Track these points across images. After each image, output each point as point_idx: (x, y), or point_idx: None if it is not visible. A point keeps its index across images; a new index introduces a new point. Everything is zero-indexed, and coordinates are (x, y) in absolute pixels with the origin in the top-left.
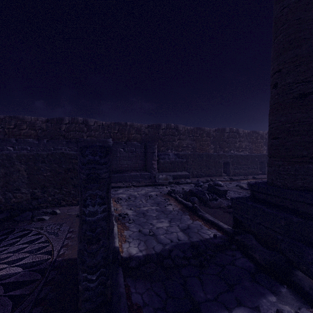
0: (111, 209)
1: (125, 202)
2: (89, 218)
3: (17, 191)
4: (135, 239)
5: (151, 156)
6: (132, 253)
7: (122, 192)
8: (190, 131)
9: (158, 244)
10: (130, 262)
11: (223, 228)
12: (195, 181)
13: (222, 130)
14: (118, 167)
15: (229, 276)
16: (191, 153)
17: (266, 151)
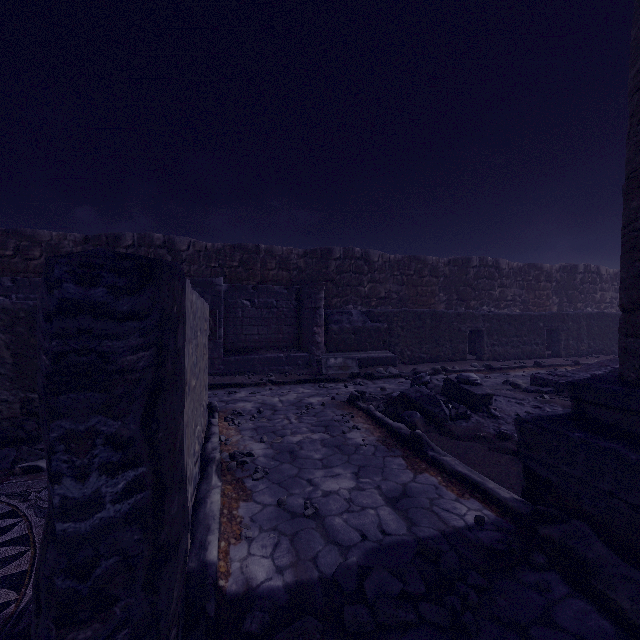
0: (213, 442)
1: (250, 421)
2: (66, 524)
3: None
4: (267, 531)
5: (312, 316)
6: (256, 579)
7: (246, 398)
8: (396, 263)
9: (329, 545)
10: (247, 617)
11: (500, 499)
12: (409, 372)
13: (464, 262)
14: (238, 340)
15: None
16: (399, 311)
17: (558, 308)
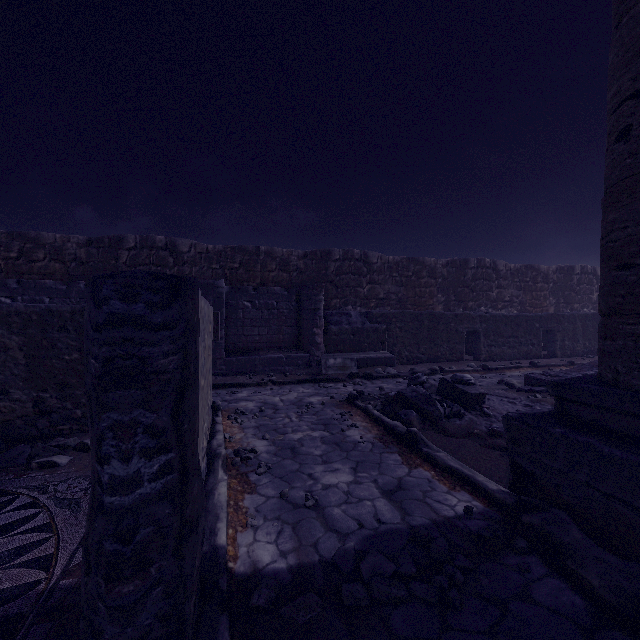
0: (218, 439)
1: (253, 420)
2: (113, 498)
3: (1, 397)
4: (271, 520)
5: (312, 317)
6: (261, 562)
7: (248, 398)
8: (395, 265)
9: (328, 533)
10: (255, 593)
11: (488, 491)
12: (407, 372)
13: (462, 263)
14: (239, 340)
15: (524, 639)
16: (397, 312)
17: (555, 309)
